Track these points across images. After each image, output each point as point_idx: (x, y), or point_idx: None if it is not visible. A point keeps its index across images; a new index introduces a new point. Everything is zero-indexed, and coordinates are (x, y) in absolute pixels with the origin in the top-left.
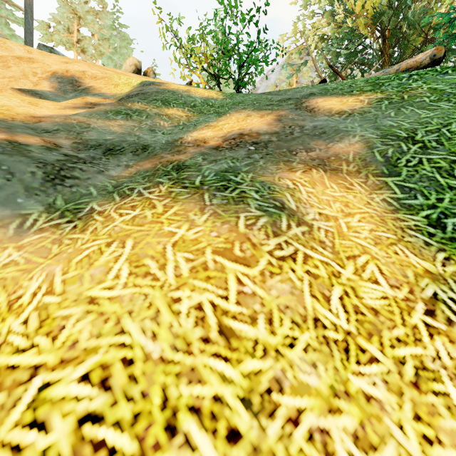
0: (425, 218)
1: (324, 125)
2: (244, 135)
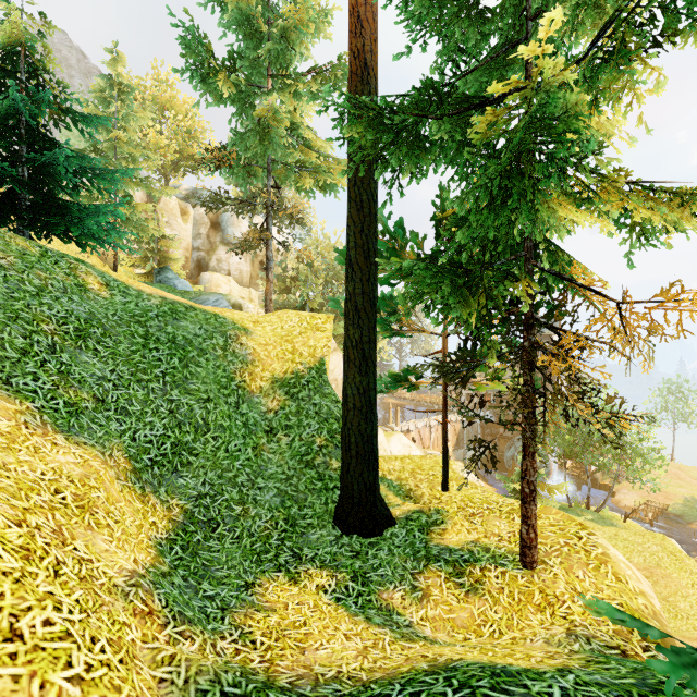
0: (0, 379)
1: None
2: None
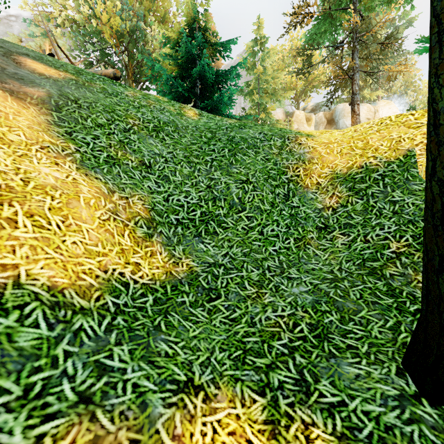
0: (65, 130)
1: (25, 75)
2: None
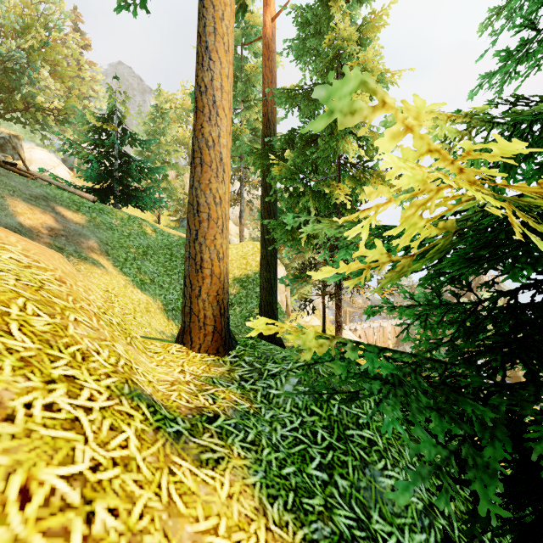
0: (120, 268)
1: (77, 229)
2: (53, 229)
